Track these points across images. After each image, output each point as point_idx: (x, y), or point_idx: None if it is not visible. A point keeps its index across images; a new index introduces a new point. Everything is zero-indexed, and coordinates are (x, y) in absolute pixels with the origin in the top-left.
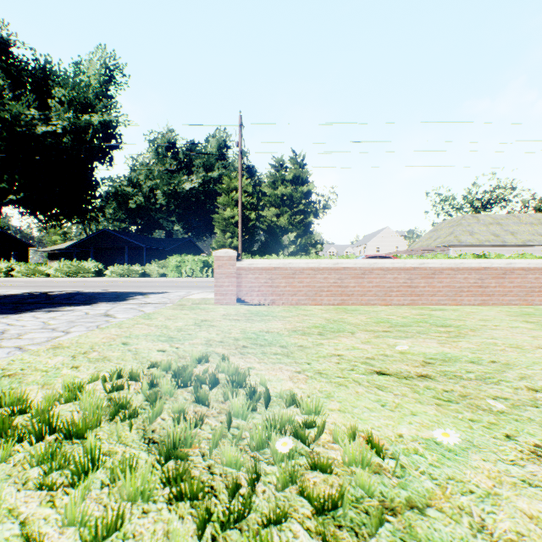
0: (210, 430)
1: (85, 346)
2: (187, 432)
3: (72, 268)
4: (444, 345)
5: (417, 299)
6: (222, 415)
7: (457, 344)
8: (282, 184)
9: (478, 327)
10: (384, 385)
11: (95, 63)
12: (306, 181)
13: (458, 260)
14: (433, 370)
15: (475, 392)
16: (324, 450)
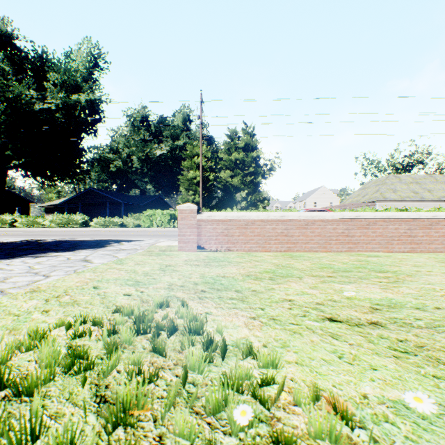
0: (165, 386)
1: (60, 290)
2: (139, 392)
3: (63, 220)
4: (386, 290)
5: (354, 247)
6: (178, 367)
7: (398, 289)
8: (235, 150)
9: (413, 272)
10: (337, 333)
11: (82, 52)
12: (255, 148)
13: (390, 213)
14: (382, 317)
15: (430, 342)
16: (286, 416)
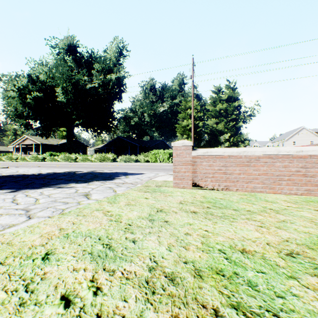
0: None
1: (1, 255)
2: None
3: (101, 157)
4: None
5: None
6: None
7: None
8: (219, 102)
9: None
10: None
11: (113, 47)
12: (236, 99)
13: None
14: None
15: None
16: None
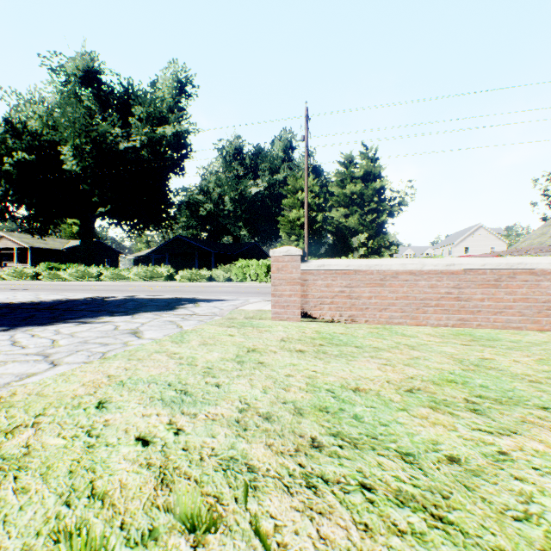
0: None
1: (36, 407)
2: None
3: (148, 272)
4: None
5: None
6: None
7: None
8: (351, 181)
9: None
10: None
11: (168, 78)
12: (378, 177)
13: None
14: None
15: None
16: None
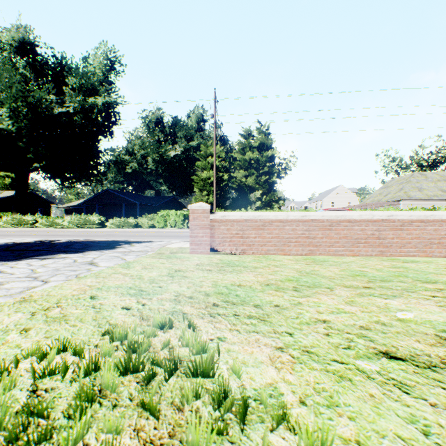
0: None
1: (53, 300)
2: None
3: (81, 220)
4: None
5: (386, 250)
6: (174, 443)
7: None
8: (250, 150)
9: None
10: (405, 382)
11: (99, 56)
12: (270, 147)
13: (428, 212)
14: None
15: None
16: None
